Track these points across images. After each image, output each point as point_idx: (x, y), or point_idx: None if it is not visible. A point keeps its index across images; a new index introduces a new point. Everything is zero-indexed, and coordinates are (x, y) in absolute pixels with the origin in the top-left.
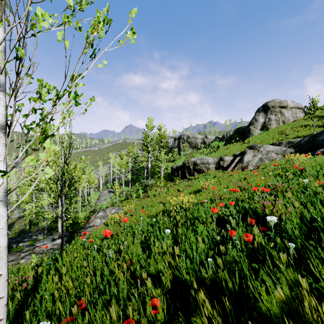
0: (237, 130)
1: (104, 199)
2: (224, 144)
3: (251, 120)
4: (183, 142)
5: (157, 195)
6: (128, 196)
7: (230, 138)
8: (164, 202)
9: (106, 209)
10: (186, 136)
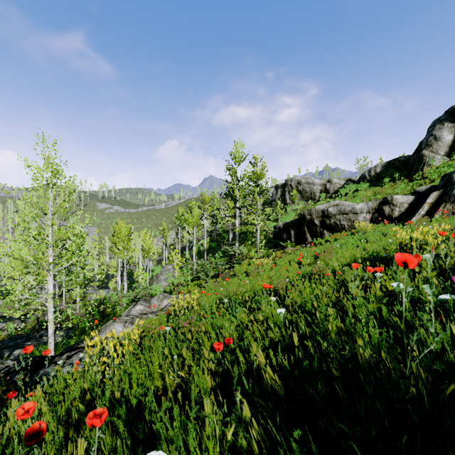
0: (390, 163)
1: (164, 278)
2: (365, 188)
3: (421, 142)
4: (289, 191)
5: (253, 273)
6: (200, 274)
7: (377, 179)
8: (279, 292)
9: (151, 299)
10: (294, 181)
